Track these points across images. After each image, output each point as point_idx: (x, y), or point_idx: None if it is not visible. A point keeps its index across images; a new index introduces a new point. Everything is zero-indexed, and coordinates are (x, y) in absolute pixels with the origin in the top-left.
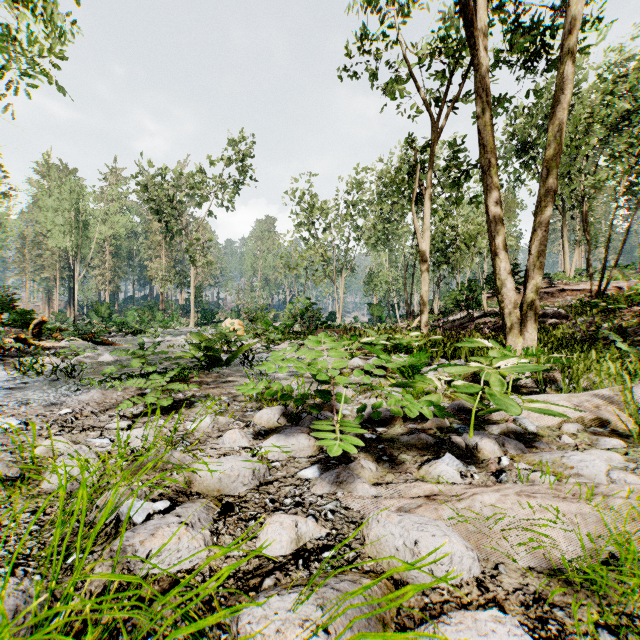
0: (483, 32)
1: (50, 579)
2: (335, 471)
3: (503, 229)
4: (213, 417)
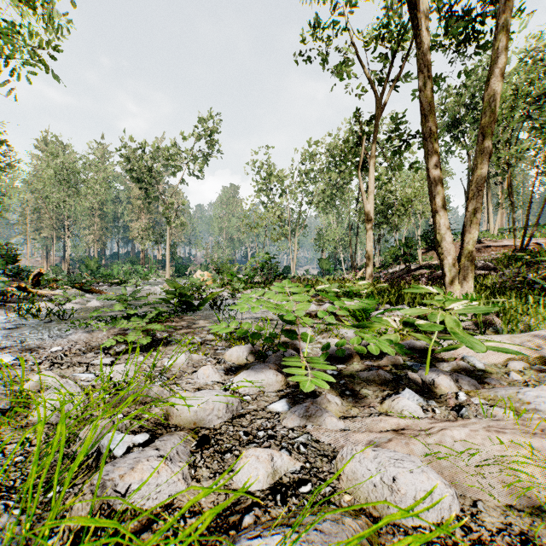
0: (425, 15)
1: (30, 514)
2: (304, 405)
3: (442, 189)
4: (188, 354)
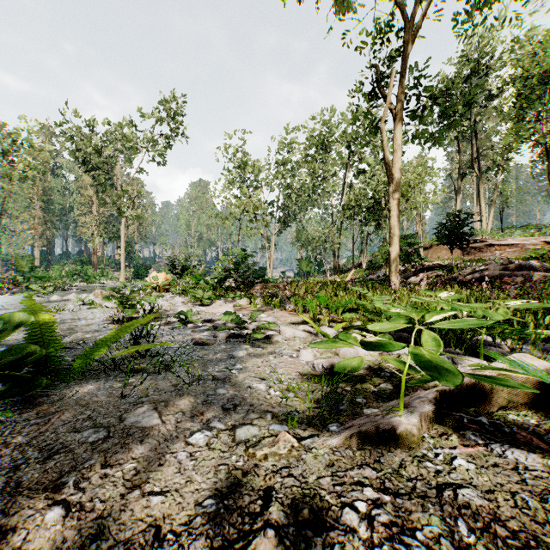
0: None
1: None
2: None
3: None
4: None
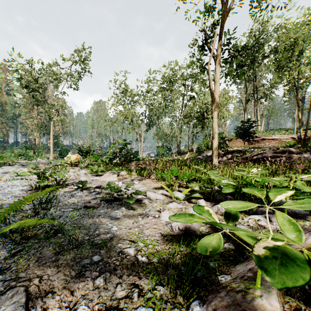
0: None
1: None
2: None
3: None
4: None
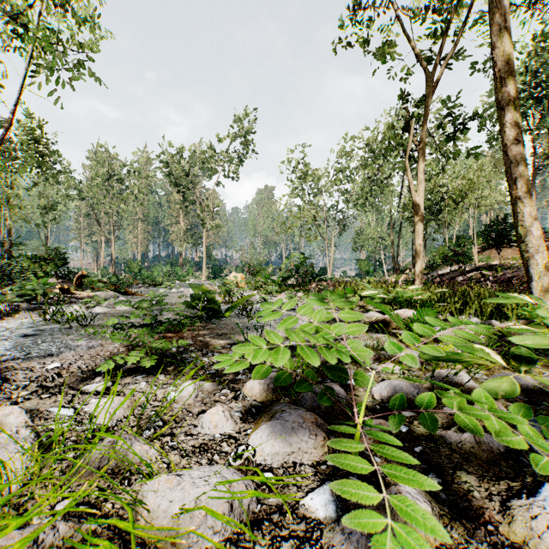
0: None
1: None
2: None
3: (526, 169)
4: (197, 383)
